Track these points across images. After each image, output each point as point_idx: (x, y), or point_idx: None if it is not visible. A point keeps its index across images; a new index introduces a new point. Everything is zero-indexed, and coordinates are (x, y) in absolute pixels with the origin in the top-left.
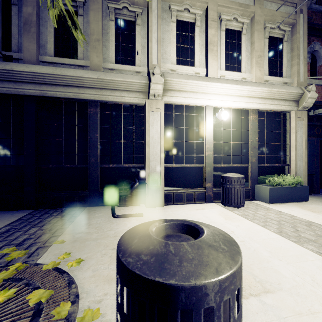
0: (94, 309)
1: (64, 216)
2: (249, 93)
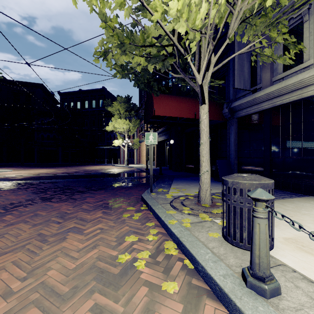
0: None
1: (283, 195)
2: None
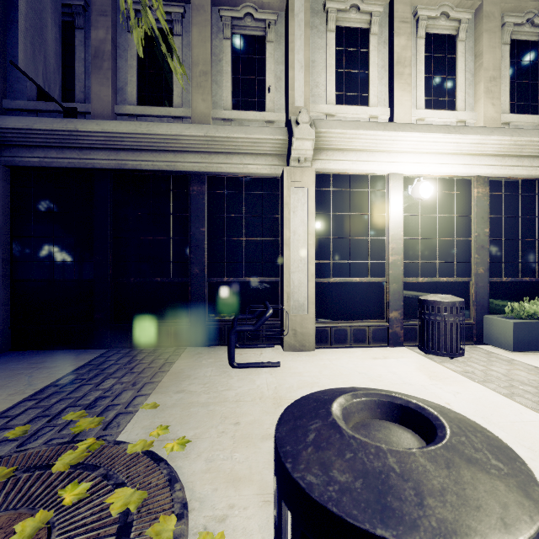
0: (214, 532)
1: (154, 362)
2: (472, 147)
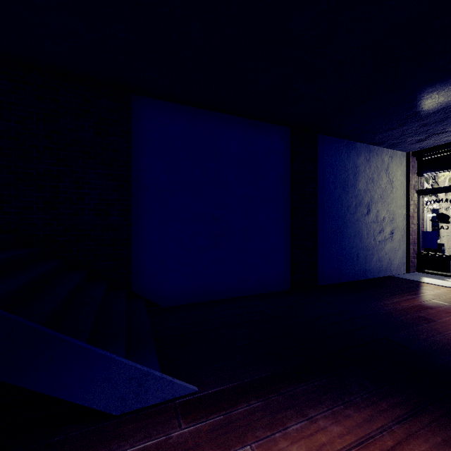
0: None
1: None
2: None
